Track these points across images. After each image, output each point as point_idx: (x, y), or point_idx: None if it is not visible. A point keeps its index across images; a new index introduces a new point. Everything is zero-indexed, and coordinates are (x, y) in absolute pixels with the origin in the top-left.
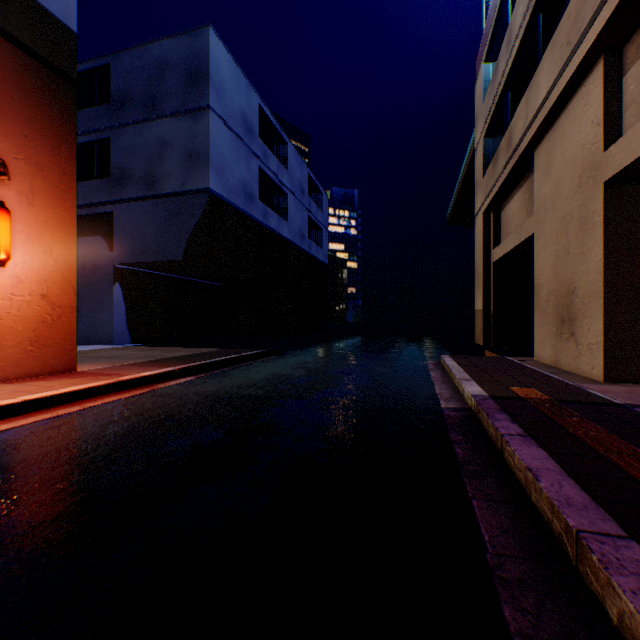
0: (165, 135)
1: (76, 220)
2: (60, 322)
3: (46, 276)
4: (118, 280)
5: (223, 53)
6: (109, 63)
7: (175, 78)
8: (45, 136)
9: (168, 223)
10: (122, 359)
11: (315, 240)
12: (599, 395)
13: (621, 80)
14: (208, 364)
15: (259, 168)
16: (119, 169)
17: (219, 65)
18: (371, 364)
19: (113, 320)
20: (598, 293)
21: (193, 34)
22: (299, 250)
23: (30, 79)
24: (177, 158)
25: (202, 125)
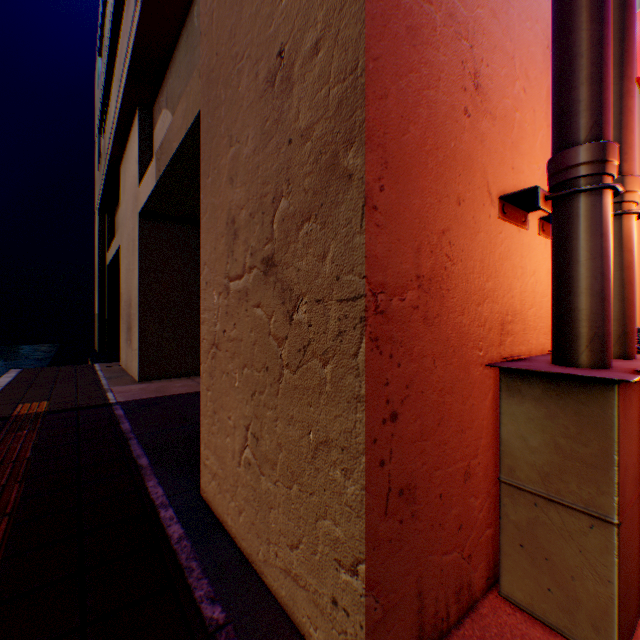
0: None
1: None
2: None
3: None
4: None
5: None
6: None
7: None
8: None
9: None
10: None
11: None
12: (110, 397)
13: (154, 135)
14: None
15: None
16: None
17: None
18: None
19: None
20: (138, 306)
21: None
22: None
23: None
24: None
25: None
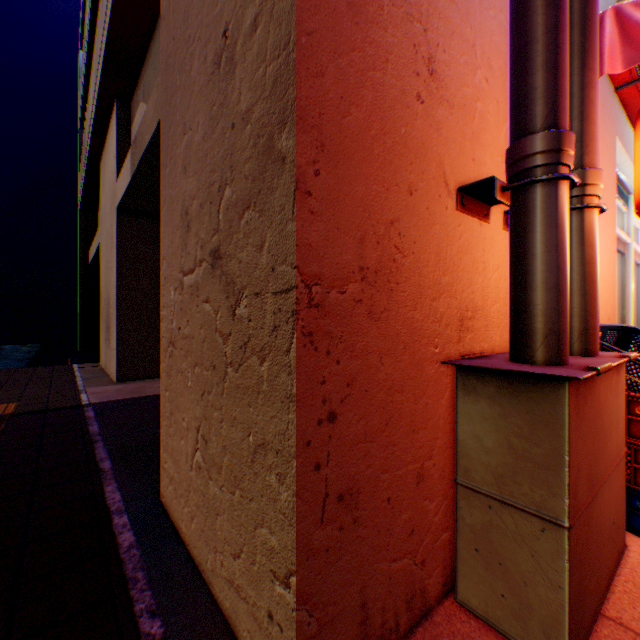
0: None
1: None
2: None
3: None
4: None
5: None
6: None
7: None
8: None
9: None
10: None
11: None
12: (83, 398)
13: (132, 129)
14: None
15: None
16: None
17: None
18: None
19: None
20: (116, 305)
21: None
22: None
23: None
24: None
25: None
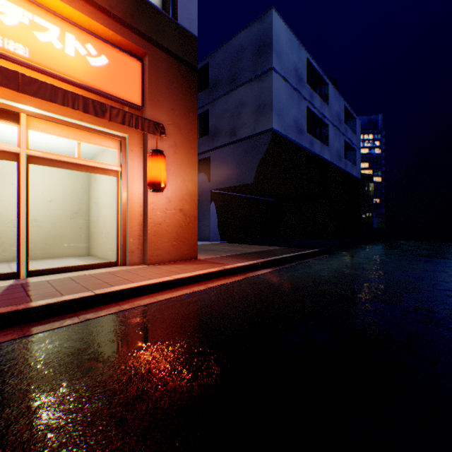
0: (241, 98)
1: (196, 160)
2: (188, 227)
3: (181, 197)
4: (213, 200)
5: (281, 26)
6: (208, 62)
7: (248, 56)
8: (181, 108)
9: (243, 158)
10: (219, 252)
11: (348, 160)
12: None
13: None
14: (278, 259)
15: (306, 107)
16: (213, 128)
17: (278, 36)
18: (438, 270)
19: (210, 226)
20: None
21: (260, 20)
22: (336, 169)
23: (174, 73)
24: (249, 112)
25: (266, 83)
